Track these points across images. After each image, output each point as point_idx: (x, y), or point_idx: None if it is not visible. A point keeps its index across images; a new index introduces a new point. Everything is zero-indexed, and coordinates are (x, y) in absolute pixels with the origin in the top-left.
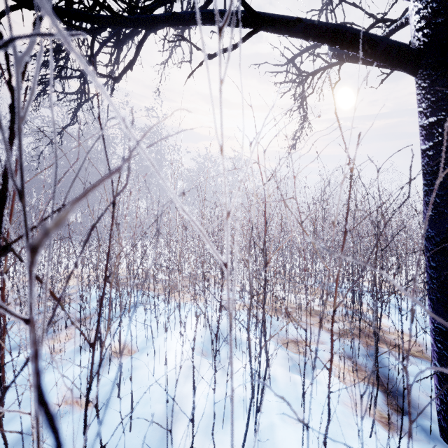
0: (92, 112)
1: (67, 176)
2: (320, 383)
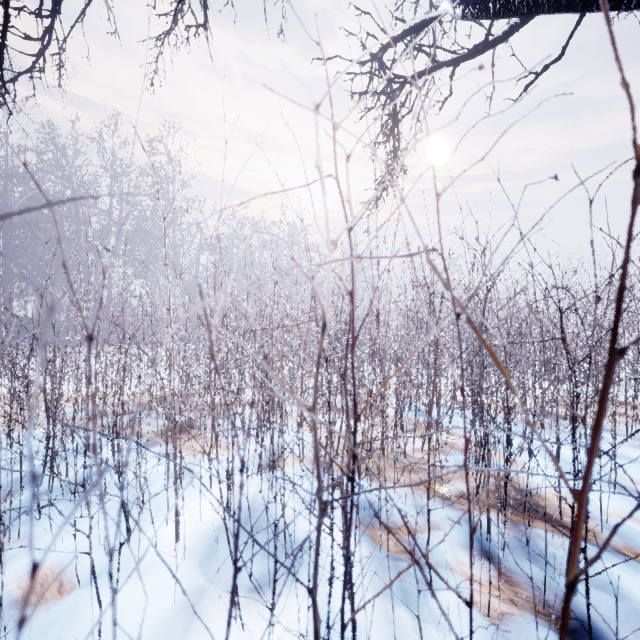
0: (4, 99)
1: (4, 240)
2: (450, 632)
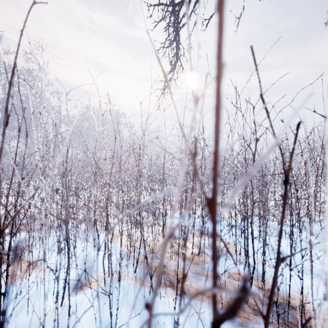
0: None
1: None
2: None
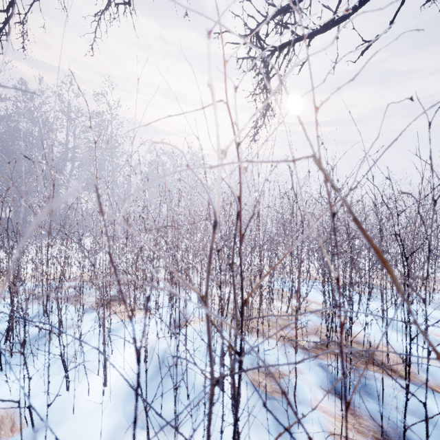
0: None
1: None
2: None
